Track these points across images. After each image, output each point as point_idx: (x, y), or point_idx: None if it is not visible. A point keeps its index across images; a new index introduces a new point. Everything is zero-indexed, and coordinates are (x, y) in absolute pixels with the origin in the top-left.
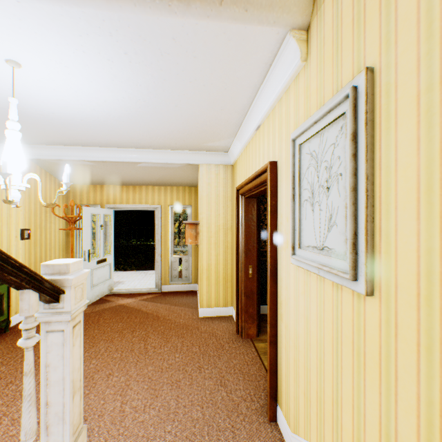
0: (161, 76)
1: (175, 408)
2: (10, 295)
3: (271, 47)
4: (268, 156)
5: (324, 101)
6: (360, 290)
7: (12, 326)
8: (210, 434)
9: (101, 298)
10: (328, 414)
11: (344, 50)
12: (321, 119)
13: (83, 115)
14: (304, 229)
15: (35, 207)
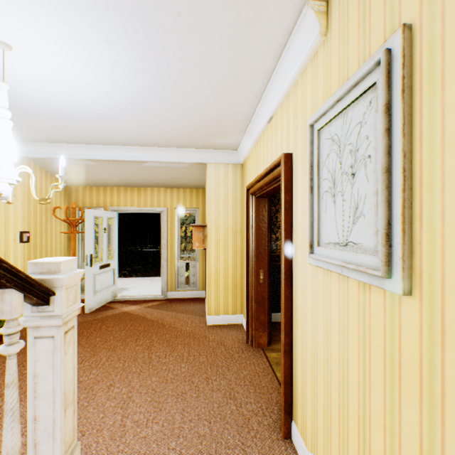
0: (164, 60)
1: (180, 423)
2: None
3: (285, 23)
4: (282, 149)
5: (348, 76)
6: (395, 289)
7: None
8: (218, 452)
9: (105, 305)
10: (353, 434)
11: (374, 13)
12: (345, 96)
13: (82, 108)
14: (323, 224)
15: (35, 209)
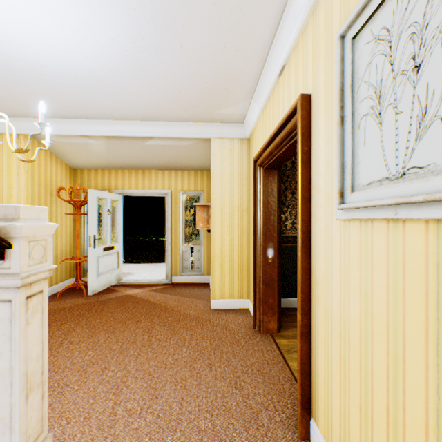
0: None
1: (177, 414)
2: None
3: None
4: (297, 96)
5: None
6: None
7: None
8: None
9: (109, 288)
10: None
11: None
12: None
13: (76, 68)
14: (361, 161)
15: (39, 189)
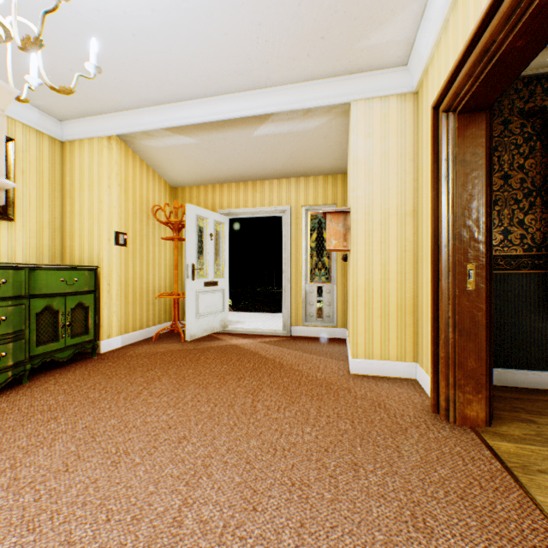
0: None
1: None
2: (97, 310)
3: None
4: None
5: None
6: None
7: (102, 352)
8: None
9: (211, 336)
10: None
11: None
12: None
13: None
14: None
15: (133, 208)
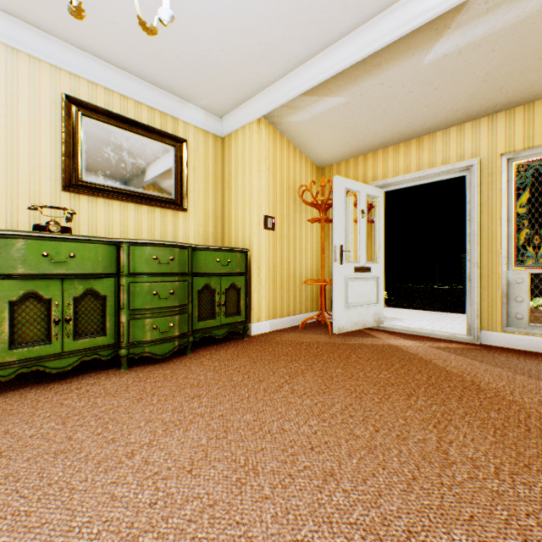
0: None
1: None
2: (247, 292)
3: None
4: None
5: None
6: None
7: (252, 335)
8: None
9: (362, 331)
10: None
11: None
12: None
13: None
14: None
15: (280, 191)
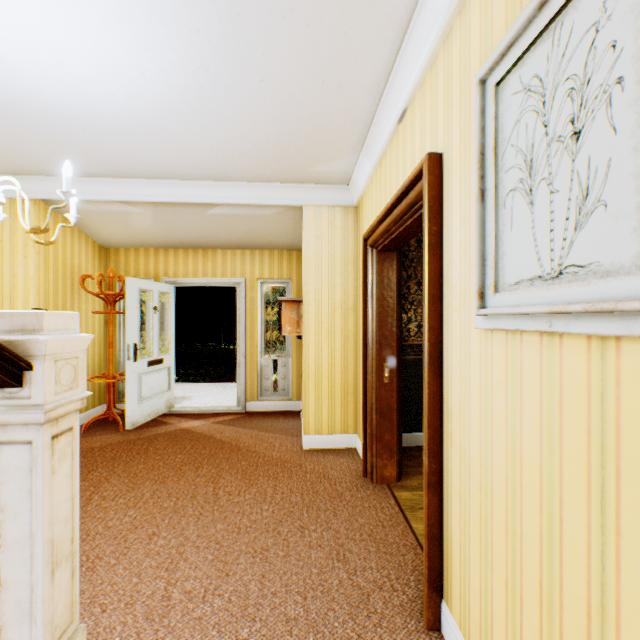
0: (231, 4)
1: (257, 597)
2: None
3: None
4: (423, 154)
5: None
6: None
7: None
8: None
9: (155, 419)
10: (574, 635)
11: None
12: None
13: (112, 109)
14: (506, 252)
15: (55, 277)
